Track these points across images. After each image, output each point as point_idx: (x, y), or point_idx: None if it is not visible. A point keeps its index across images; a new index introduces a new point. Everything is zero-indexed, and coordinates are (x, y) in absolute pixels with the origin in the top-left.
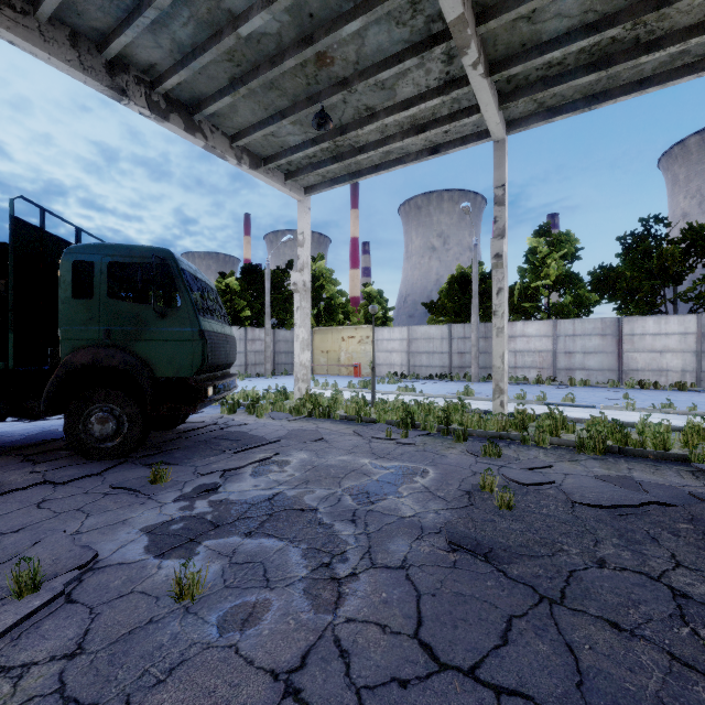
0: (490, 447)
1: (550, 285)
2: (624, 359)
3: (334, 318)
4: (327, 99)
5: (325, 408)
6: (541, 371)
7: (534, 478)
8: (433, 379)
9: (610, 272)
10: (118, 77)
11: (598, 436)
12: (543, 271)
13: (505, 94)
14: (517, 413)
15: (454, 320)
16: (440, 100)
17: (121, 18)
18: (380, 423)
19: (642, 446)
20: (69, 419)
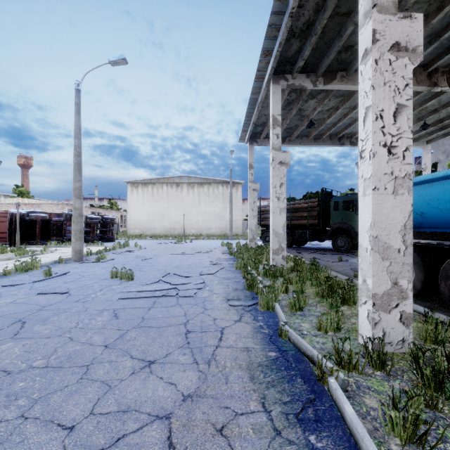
0: None
1: None
2: None
3: None
4: (426, 118)
5: None
6: None
7: None
8: None
9: None
10: (341, 140)
11: None
12: None
13: None
14: None
15: None
16: None
17: (343, 127)
18: None
19: None
20: (333, 241)
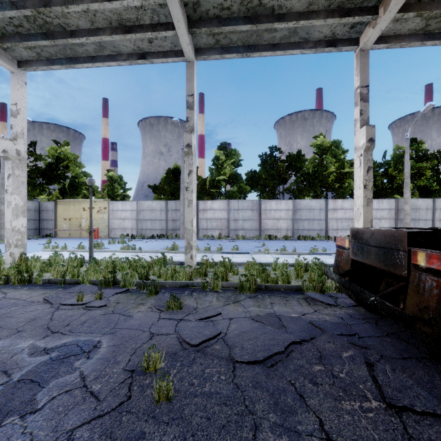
0: (173, 302)
1: (226, 180)
2: (262, 223)
3: (78, 193)
4: None
5: (32, 272)
6: (221, 231)
7: (205, 332)
8: (155, 238)
9: (256, 174)
10: None
11: (252, 279)
12: (223, 171)
13: (192, 21)
14: (201, 264)
15: (170, 198)
16: (140, 3)
17: None
18: (82, 284)
19: (277, 281)
20: None
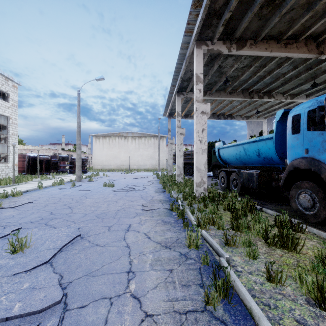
0: None
1: None
2: None
3: None
4: (258, 108)
5: None
6: None
7: None
8: None
9: None
10: (219, 116)
11: None
12: None
13: (307, 95)
14: None
15: None
16: (286, 102)
17: (219, 110)
18: None
19: None
20: (213, 171)
